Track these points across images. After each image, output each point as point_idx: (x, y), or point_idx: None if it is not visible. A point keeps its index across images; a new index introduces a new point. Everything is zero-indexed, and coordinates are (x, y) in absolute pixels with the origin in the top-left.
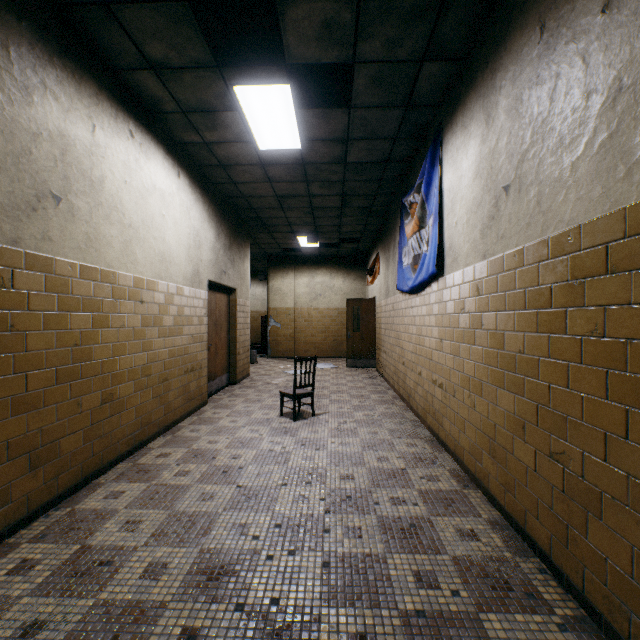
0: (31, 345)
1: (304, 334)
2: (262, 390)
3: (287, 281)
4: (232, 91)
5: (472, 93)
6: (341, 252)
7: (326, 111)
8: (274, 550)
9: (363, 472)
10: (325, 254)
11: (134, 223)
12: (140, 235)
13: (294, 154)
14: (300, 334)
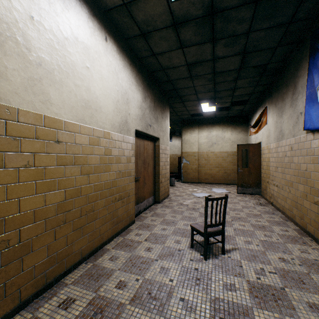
0: None
1: (204, 168)
2: (176, 211)
3: (193, 135)
4: None
5: None
6: (230, 114)
7: None
8: None
9: None
10: (218, 116)
11: (46, 63)
12: (55, 77)
13: None
14: (201, 168)
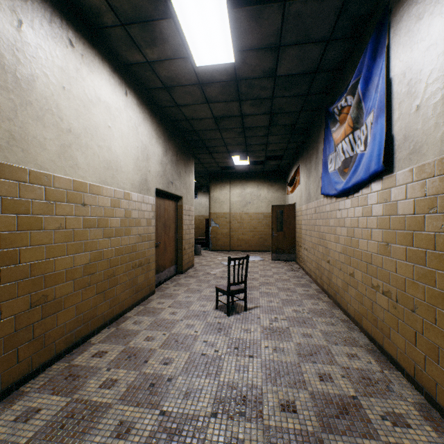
0: None
1: (237, 233)
2: (202, 280)
3: (224, 192)
4: None
5: None
6: (266, 168)
7: (259, 8)
8: None
9: (306, 399)
10: (253, 171)
11: (74, 129)
12: (82, 141)
13: (228, 69)
14: (234, 233)
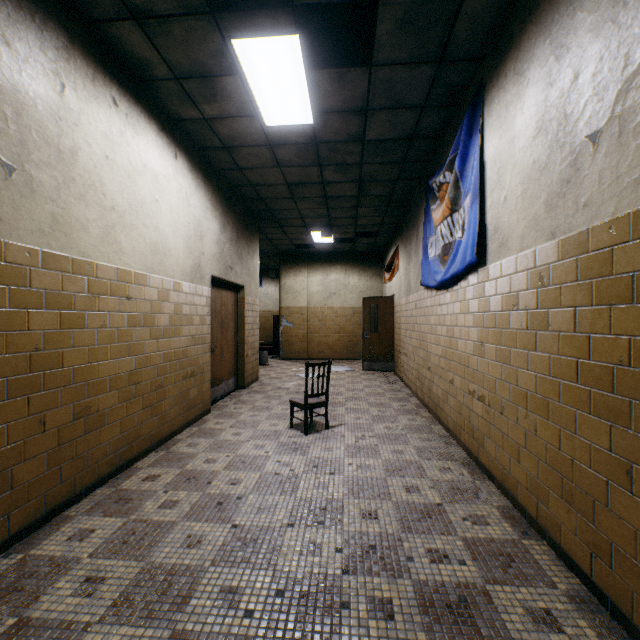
0: None
1: (317, 334)
2: (271, 396)
3: (300, 279)
4: (230, 47)
5: (531, 27)
6: (357, 248)
7: (342, 72)
8: (272, 638)
9: (389, 508)
10: (340, 250)
11: (118, 206)
12: (126, 221)
13: (305, 131)
14: (313, 334)
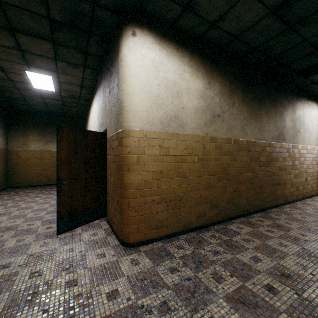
0: (295, 164)
1: None
2: None
3: None
4: None
5: None
6: None
7: None
8: None
9: None
10: None
11: (309, 130)
12: (311, 133)
13: None
14: None
